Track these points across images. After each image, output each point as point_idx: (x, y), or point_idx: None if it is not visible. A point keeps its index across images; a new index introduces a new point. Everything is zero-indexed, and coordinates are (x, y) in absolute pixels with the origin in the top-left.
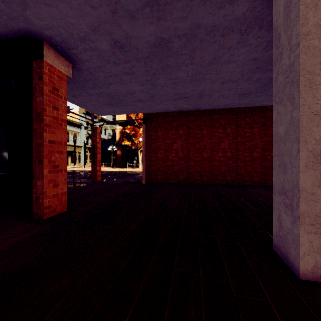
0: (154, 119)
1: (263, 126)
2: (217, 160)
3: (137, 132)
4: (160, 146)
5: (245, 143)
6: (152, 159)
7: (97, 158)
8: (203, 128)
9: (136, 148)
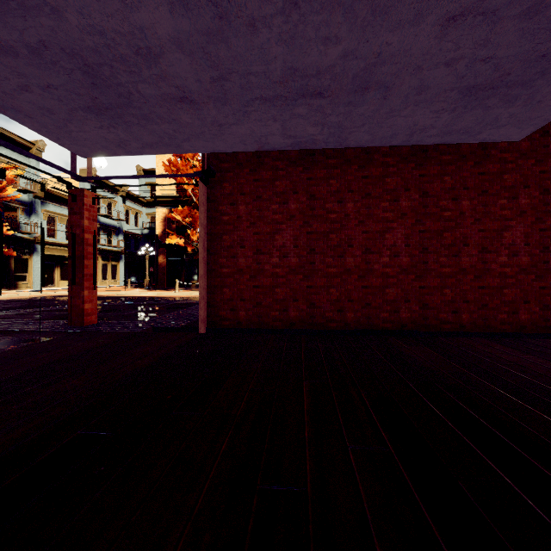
0: (228, 174)
1: (482, 195)
2: (379, 274)
3: (197, 219)
4: (243, 239)
5: (441, 233)
6: (223, 270)
7: (82, 269)
8: (347, 198)
9: (195, 252)
